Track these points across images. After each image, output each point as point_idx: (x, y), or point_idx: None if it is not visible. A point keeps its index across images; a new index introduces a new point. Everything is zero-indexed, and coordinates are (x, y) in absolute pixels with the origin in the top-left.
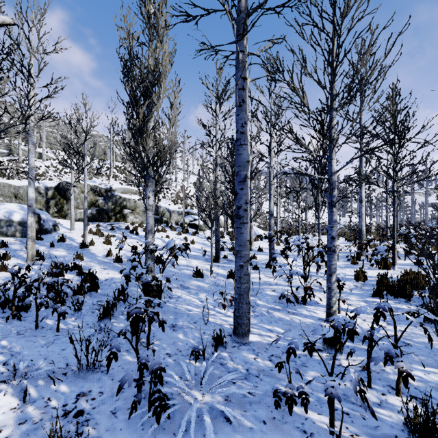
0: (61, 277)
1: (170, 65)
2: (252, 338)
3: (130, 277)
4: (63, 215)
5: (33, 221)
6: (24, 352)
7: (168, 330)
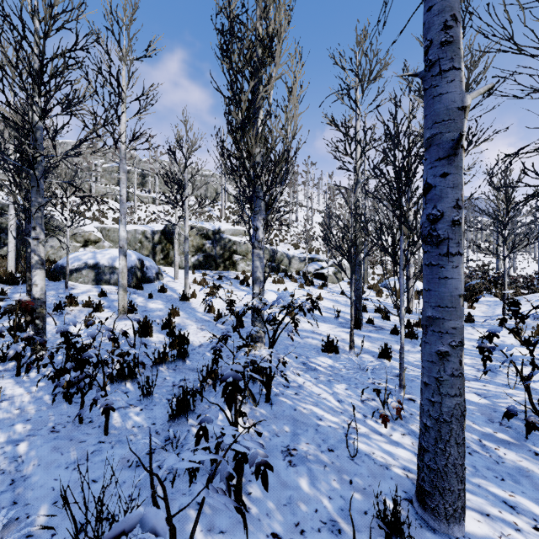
0: (148, 337)
1: (286, 21)
2: (467, 522)
3: (221, 350)
4: (169, 263)
5: (124, 266)
6: (34, 476)
7: (280, 461)
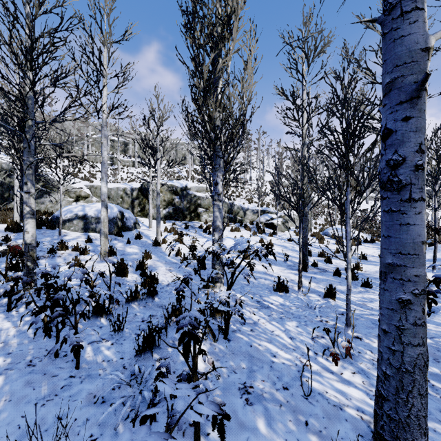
0: (124, 277)
1: (242, 0)
2: None
3: (183, 291)
4: (145, 214)
5: (105, 216)
6: (3, 412)
7: (237, 398)
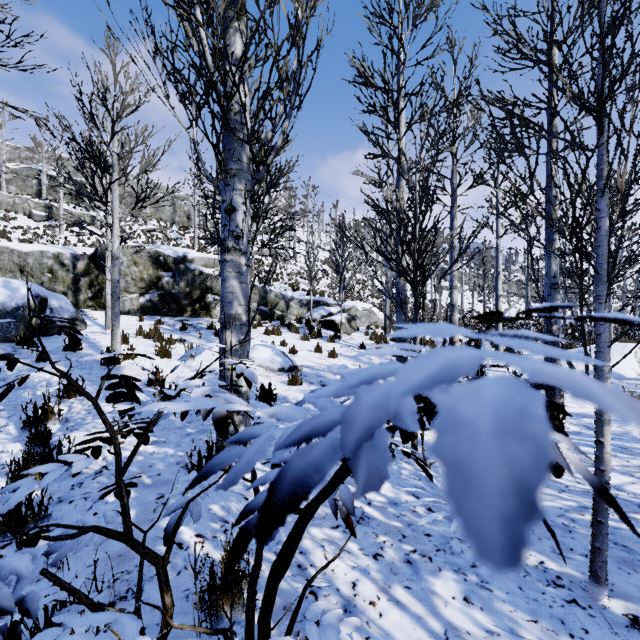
0: None
1: None
2: None
3: None
4: (103, 305)
5: None
6: None
7: None
